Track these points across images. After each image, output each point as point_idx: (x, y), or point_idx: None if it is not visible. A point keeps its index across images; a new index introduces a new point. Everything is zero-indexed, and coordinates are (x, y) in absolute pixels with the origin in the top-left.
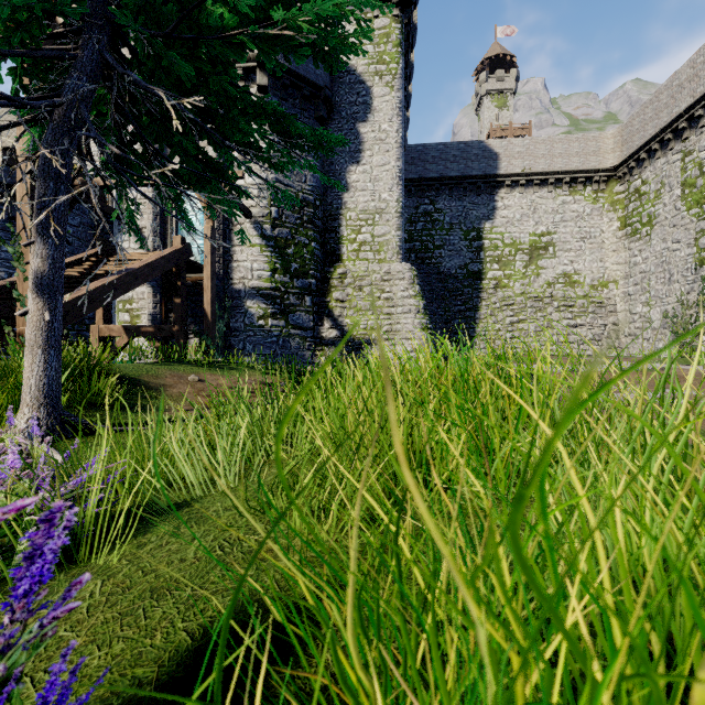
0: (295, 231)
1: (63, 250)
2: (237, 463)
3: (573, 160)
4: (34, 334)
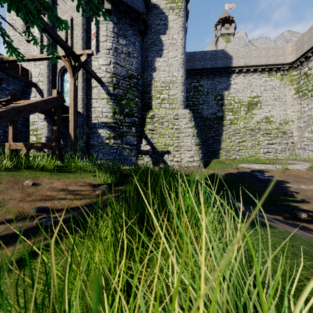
0: (126, 92)
1: None
2: None
3: (270, 59)
4: None
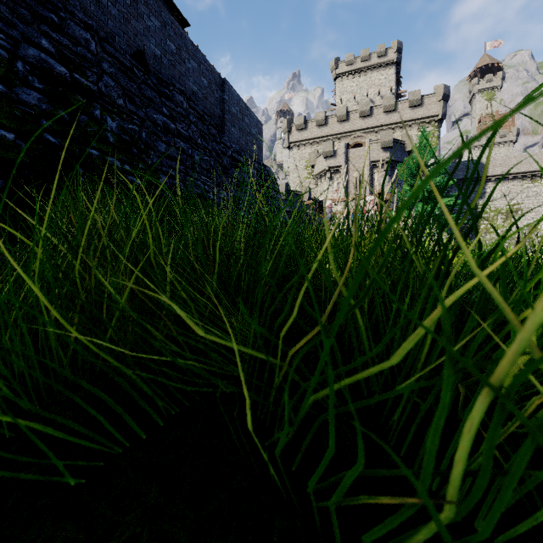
0: None
1: None
2: None
3: (533, 165)
4: None
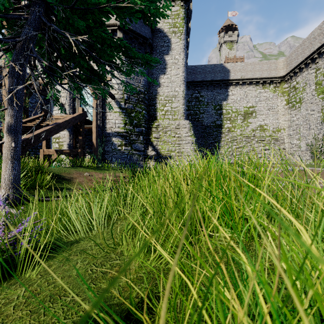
0: (135, 105)
1: (21, 112)
2: (103, 219)
3: (264, 72)
4: (7, 153)
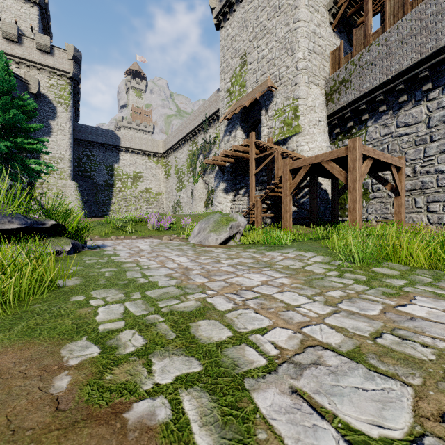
0: None
1: None
2: None
3: (149, 147)
4: None
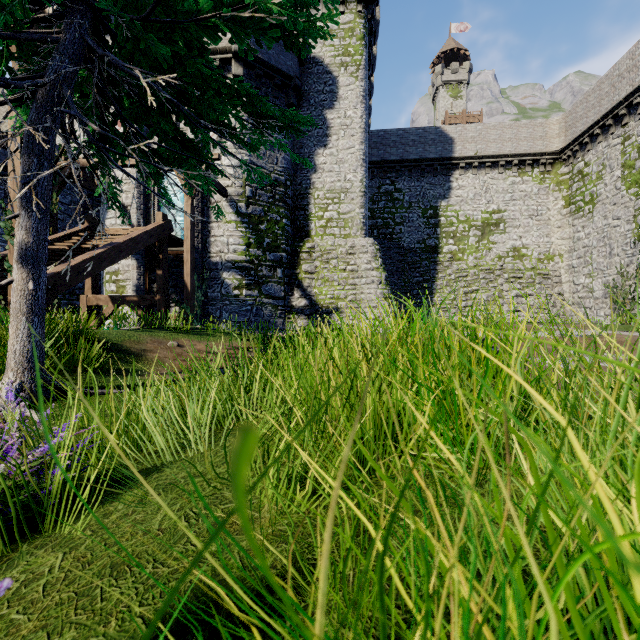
0: (268, 209)
1: (46, 223)
2: (207, 428)
3: (521, 144)
4: (19, 302)
